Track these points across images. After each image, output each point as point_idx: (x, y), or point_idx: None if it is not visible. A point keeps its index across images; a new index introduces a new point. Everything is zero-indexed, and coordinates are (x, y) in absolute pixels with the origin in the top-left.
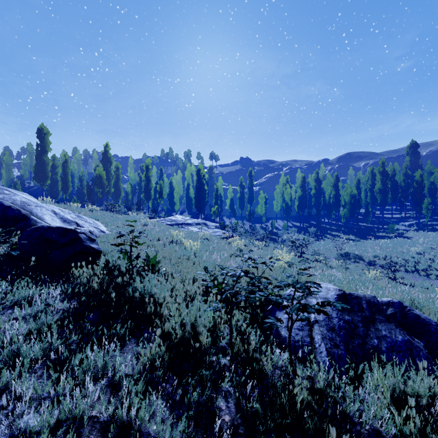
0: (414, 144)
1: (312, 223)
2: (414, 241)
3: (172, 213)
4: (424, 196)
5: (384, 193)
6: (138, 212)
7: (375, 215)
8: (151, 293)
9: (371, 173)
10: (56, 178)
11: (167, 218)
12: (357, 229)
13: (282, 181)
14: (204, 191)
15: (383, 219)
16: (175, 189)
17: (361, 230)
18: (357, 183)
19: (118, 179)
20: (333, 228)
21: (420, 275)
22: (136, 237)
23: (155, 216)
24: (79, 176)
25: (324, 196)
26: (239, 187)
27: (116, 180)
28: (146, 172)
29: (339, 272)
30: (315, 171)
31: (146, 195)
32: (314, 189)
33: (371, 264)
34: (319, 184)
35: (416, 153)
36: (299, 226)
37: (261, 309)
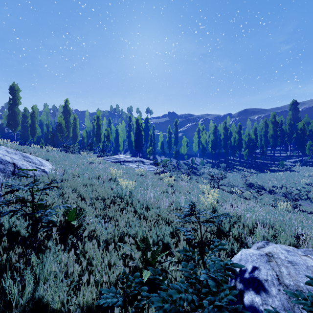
0: (295, 102)
1: (221, 160)
2: (301, 174)
3: (118, 152)
4: (306, 140)
5: (275, 138)
6: (89, 152)
7: (267, 154)
8: (36, 299)
9: (265, 123)
10: (27, 126)
11: (112, 157)
12: (255, 164)
13: (199, 129)
14: (141, 136)
15: (274, 157)
16: (120, 135)
17: (258, 165)
18: (255, 130)
19: (75, 126)
20: (237, 164)
21: (312, 202)
22: (44, 189)
23: (104, 155)
24: (46, 124)
25: (229, 140)
26: (168, 133)
27: (74, 127)
28: (97, 121)
29: (255, 203)
30: (224, 121)
31: (97, 139)
32: (223, 135)
33: (271, 193)
34: (226, 131)
35: (296, 109)
36: (212, 162)
37: (211, 293)
